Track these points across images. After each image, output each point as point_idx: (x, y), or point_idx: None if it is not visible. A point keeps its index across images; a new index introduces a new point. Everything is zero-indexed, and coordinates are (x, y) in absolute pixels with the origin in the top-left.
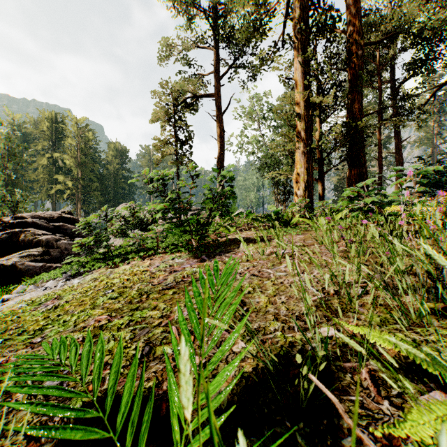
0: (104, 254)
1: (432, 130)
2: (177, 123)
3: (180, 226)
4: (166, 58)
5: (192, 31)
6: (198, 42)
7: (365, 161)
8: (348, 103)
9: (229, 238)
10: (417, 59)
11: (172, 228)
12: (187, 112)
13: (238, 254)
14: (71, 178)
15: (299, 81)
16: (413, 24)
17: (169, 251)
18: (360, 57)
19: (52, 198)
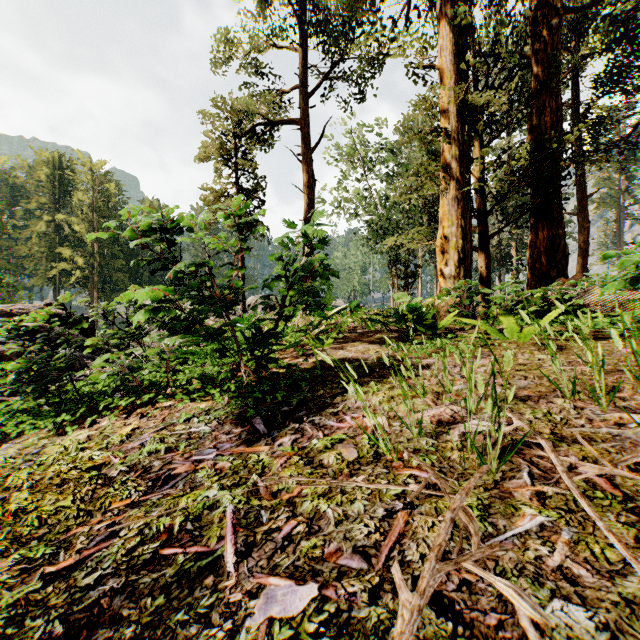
0: (58, 395)
1: (618, 184)
2: (240, 164)
3: (212, 339)
4: (223, 62)
5: (263, 18)
6: (273, 37)
7: (562, 216)
8: (530, 114)
9: (321, 360)
10: (613, 67)
11: (198, 342)
12: (256, 148)
13: (345, 419)
14: (83, 252)
15: (448, 70)
16: (615, 4)
17: (184, 396)
18: (553, 31)
19: (55, 282)
